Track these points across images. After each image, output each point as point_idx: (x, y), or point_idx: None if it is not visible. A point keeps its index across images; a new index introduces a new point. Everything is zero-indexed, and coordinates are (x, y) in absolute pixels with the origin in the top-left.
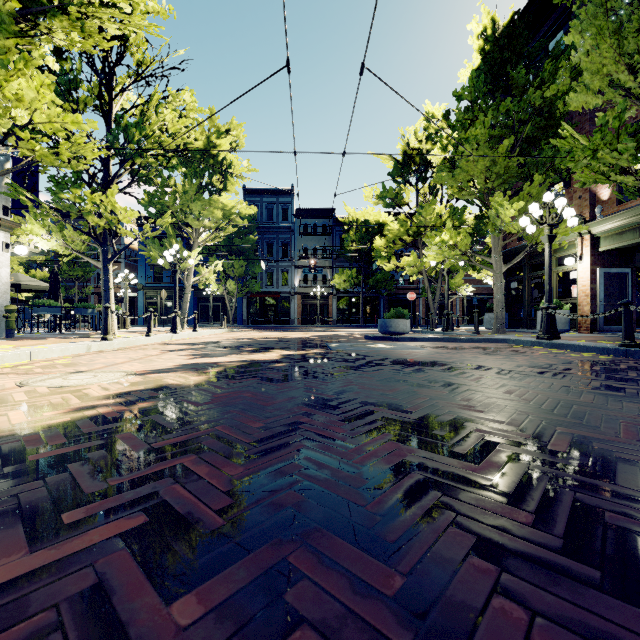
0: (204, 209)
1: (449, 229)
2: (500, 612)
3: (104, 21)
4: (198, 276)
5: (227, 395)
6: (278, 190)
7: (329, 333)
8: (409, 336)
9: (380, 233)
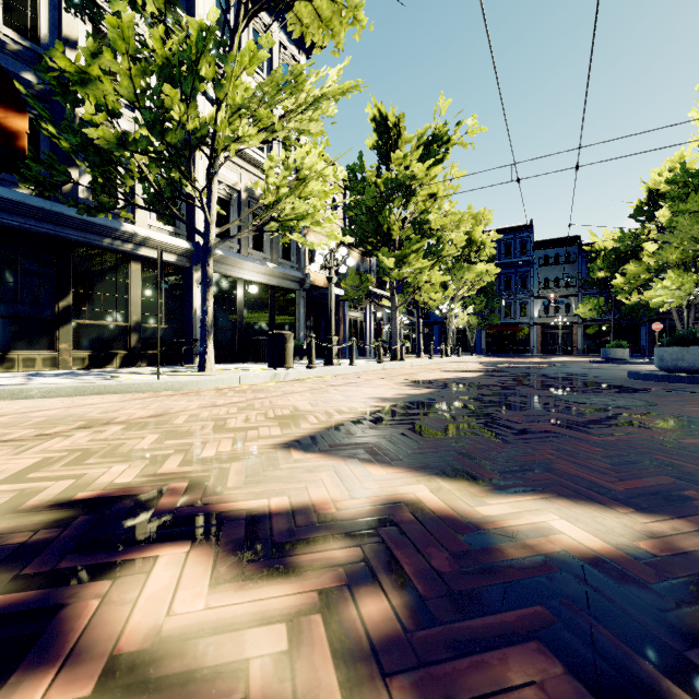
0: (464, 274)
1: (669, 278)
2: (551, 375)
3: (445, 228)
4: (457, 318)
5: (511, 370)
6: (516, 227)
7: (564, 360)
8: (623, 360)
9: (635, 257)
